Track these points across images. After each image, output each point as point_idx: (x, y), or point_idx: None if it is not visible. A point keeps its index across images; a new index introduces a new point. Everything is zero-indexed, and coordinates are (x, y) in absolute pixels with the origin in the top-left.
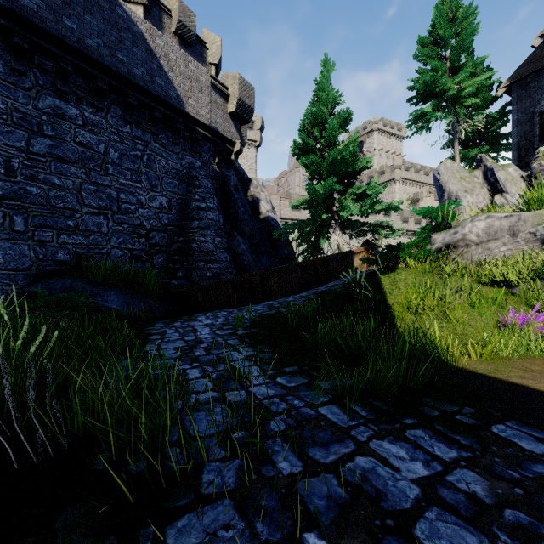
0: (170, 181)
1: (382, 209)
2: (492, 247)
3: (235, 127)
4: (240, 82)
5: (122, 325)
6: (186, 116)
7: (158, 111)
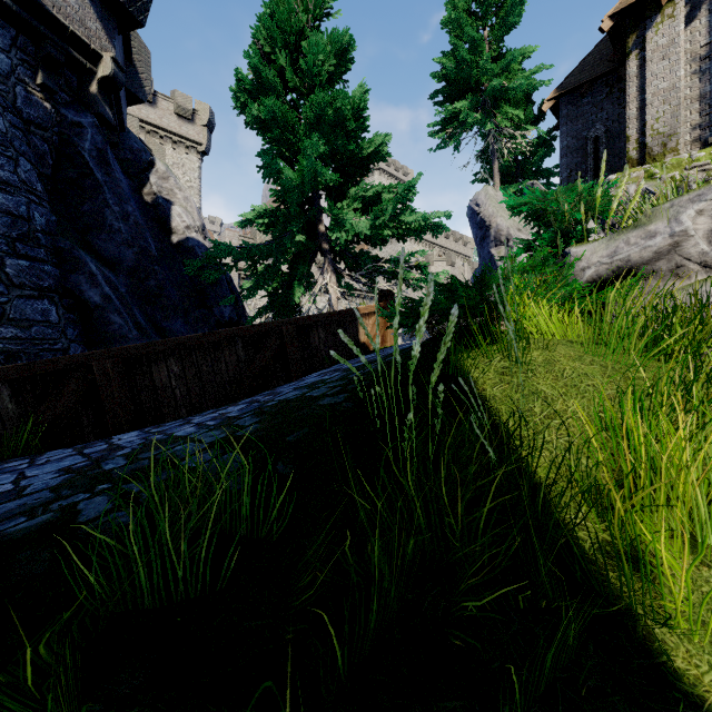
0: None
1: (411, 230)
2: None
3: (102, 23)
4: None
5: None
6: None
7: None
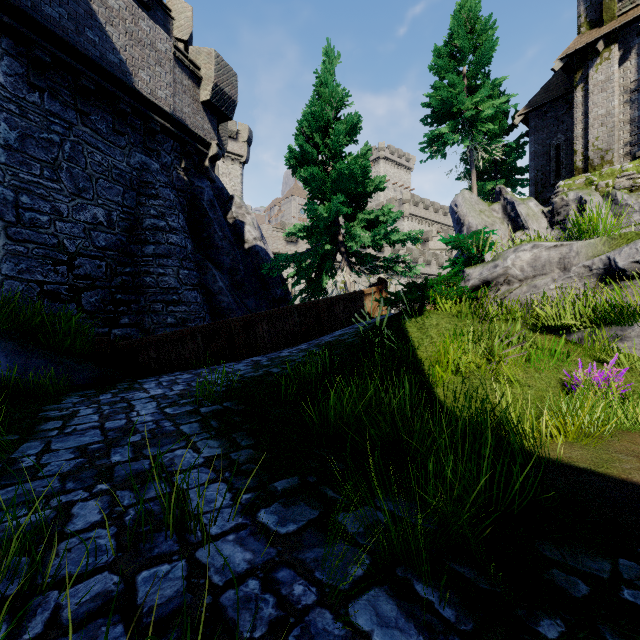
0: (110, 185)
1: (398, 240)
2: (540, 284)
3: (211, 124)
4: (217, 63)
5: (4, 402)
6: (135, 94)
7: (88, 79)
